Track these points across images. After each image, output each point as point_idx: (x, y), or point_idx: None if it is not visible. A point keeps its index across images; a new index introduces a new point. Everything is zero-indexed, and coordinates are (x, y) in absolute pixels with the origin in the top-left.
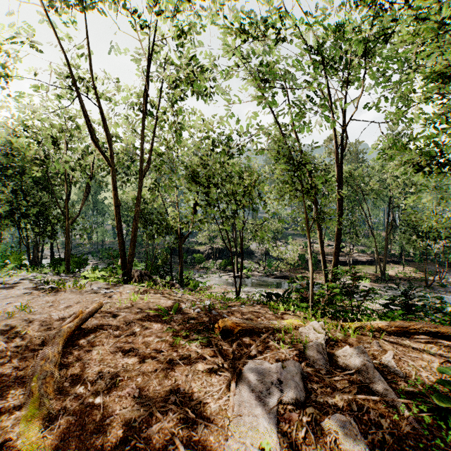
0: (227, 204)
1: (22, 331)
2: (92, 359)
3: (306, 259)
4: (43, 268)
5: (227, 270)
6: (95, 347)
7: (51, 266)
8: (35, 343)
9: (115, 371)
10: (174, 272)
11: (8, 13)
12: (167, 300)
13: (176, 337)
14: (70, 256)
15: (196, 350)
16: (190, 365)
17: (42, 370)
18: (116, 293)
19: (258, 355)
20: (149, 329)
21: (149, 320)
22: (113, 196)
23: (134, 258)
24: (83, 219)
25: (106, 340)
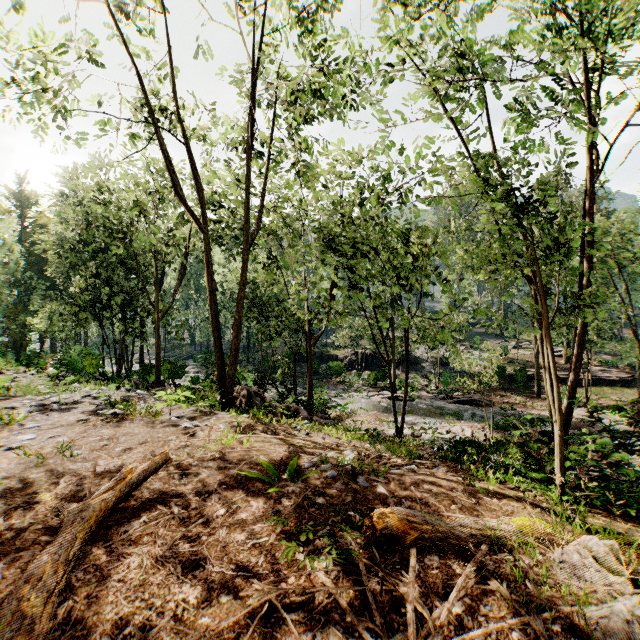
0: (382, 284)
1: (42, 495)
2: (126, 581)
3: (507, 374)
4: (121, 379)
5: (379, 388)
6: (140, 547)
7: (140, 374)
8: (49, 525)
9: (158, 625)
10: (301, 387)
11: (63, 17)
12: (281, 446)
13: (287, 543)
14: (162, 361)
15: (326, 589)
16: (312, 629)
17: (18, 611)
18: (204, 428)
19: (466, 619)
20: (242, 512)
21: (245, 489)
22: (207, 277)
23: (248, 366)
24: (179, 311)
25: (162, 532)
